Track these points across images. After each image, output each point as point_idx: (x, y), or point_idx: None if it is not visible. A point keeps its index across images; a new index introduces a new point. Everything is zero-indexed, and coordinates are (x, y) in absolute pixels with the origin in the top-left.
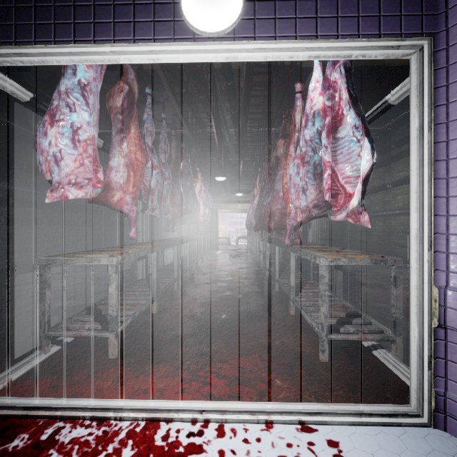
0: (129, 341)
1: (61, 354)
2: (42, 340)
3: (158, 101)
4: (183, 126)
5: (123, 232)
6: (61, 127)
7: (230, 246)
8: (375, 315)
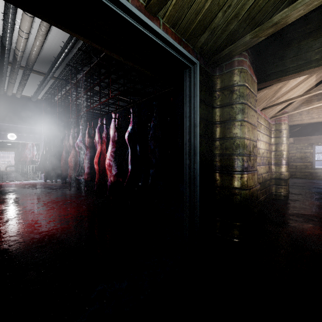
0: None
1: None
2: None
3: None
4: None
5: None
6: None
7: (1, 171)
8: None
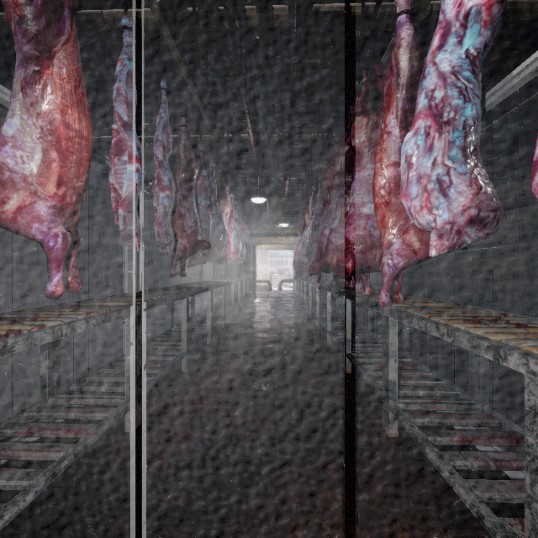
0: None
1: None
2: None
3: (145, 47)
4: (208, 130)
5: None
6: None
7: (272, 292)
8: None
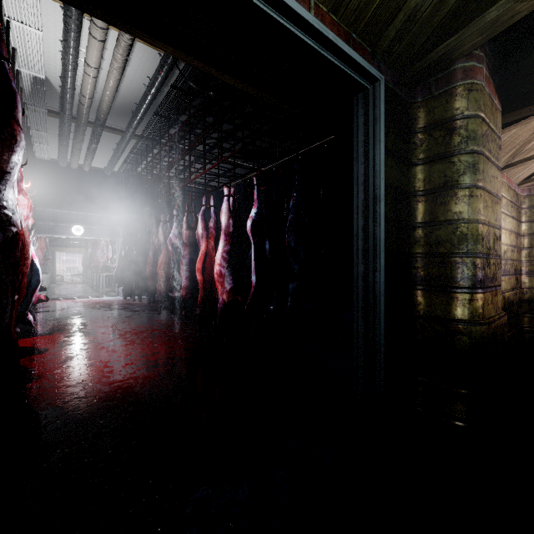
0: None
1: None
2: None
3: None
4: None
5: None
6: None
7: (66, 282)
8: None
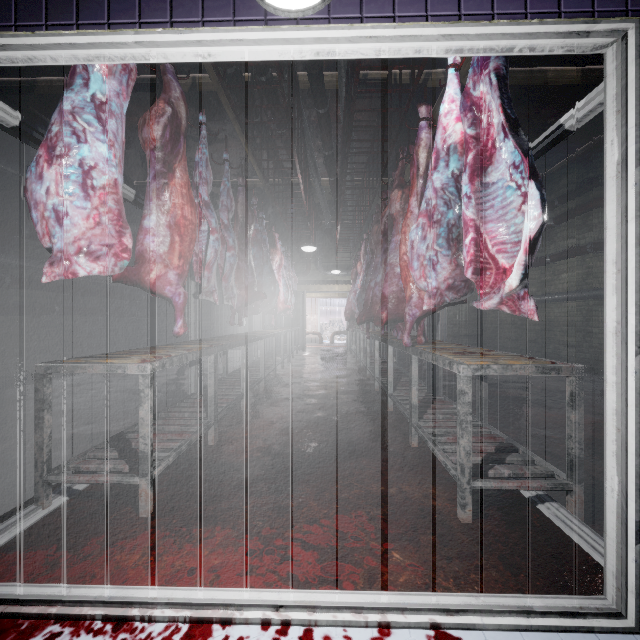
0: (172, 489)
1: (67, 509)
2: (38, 488)
3: (217, 134)
4: (256, 174)
5: (171, 325)
6: (63, 165)
7: (323, 345)
8: (537, 448)
